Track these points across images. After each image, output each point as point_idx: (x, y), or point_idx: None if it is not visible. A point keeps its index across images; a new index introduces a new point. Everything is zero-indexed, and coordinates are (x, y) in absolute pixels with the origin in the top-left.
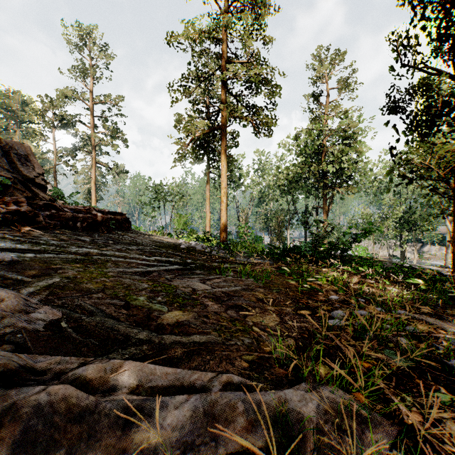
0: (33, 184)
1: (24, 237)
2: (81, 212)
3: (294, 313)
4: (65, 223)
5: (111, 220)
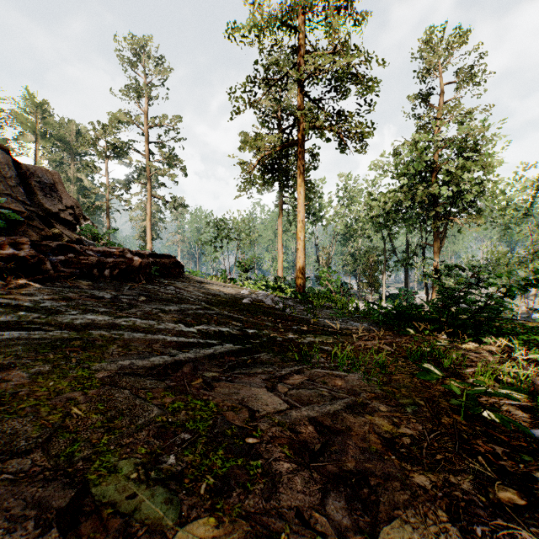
0: (57, 220)
1: (5, 297)
2: (112, 255)
3: (485, 501)
4: (88, 271)
5: (155, 264)
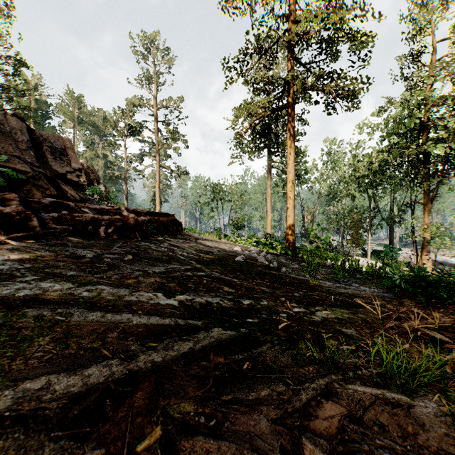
0: (64, 181)
1: None
2: (108, 213)
3: None
4: (82, 228)
5: (154, 222)
